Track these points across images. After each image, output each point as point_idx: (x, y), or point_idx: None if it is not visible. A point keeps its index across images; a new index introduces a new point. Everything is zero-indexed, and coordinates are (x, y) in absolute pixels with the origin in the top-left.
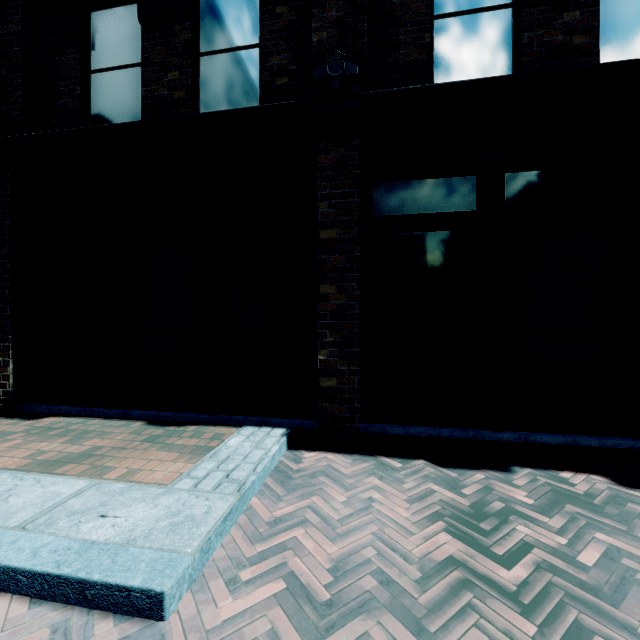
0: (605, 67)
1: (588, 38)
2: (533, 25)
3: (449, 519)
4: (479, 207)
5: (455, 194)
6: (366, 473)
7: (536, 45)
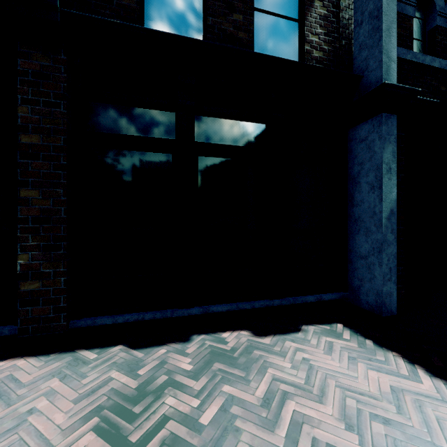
0: (251, 54)
1: (247, 36)
2: (215, 13)
3: (107, 411)
4: (177, 137)
5: (160, 124)
6: (50, 375)
7: (217, 28)
